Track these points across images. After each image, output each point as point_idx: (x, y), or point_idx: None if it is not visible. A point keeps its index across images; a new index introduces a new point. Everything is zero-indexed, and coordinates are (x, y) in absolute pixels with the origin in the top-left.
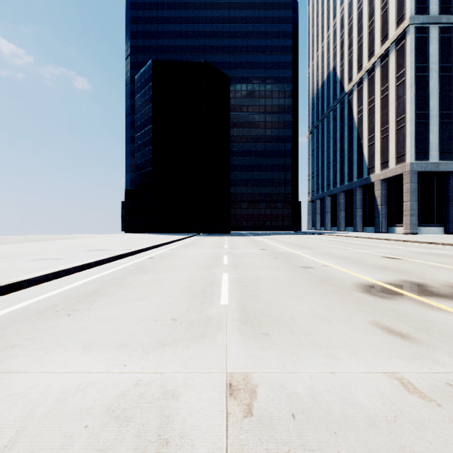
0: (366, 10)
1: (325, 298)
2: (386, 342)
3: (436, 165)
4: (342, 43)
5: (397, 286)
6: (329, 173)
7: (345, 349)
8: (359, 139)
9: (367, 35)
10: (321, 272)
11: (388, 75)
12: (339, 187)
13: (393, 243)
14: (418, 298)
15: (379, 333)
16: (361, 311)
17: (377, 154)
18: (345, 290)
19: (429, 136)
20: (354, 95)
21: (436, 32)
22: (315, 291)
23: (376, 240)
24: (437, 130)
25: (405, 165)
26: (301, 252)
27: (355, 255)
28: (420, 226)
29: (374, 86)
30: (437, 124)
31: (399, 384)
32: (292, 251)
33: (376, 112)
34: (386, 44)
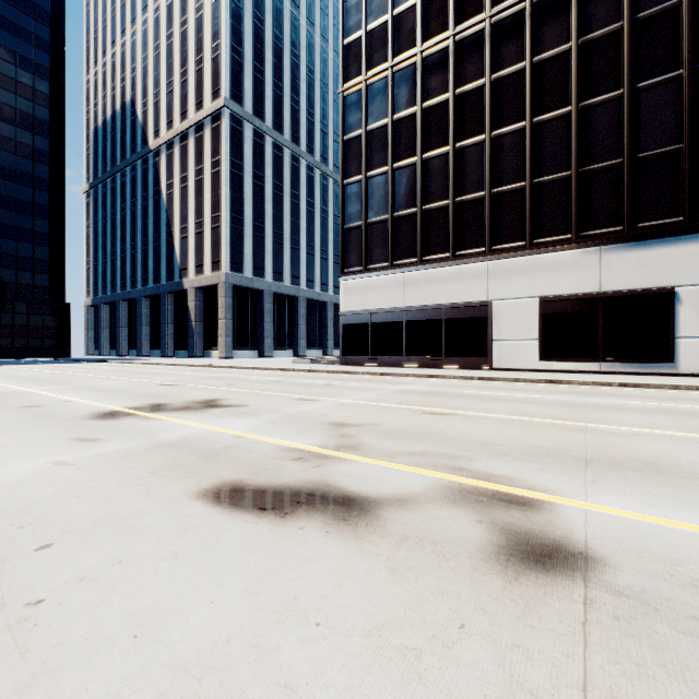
0: (178, 49)
1: (32, 431)
2: (71, 447)
3: (251, 280)
4: (146, 72)
5: (138, 409)
6: (125, 265)
7: (19, 459)
8: (170, 226)
9: (180, 85)
10: (53, 408)
11: (204, 155)
12: (141, 290)
13: (195, 369)
14: (145, 414)
15: (71, 443)
16: (69, 433)
17: (192, 253)
18: (70, 420)
19: (244, 247)
20: (162, 159)
21: (251, 132)
22: (22, 428)
23: (179, 367)
24: (251, 242)
25: (221, 274)
26: (41, 389)
27: (127, 386)
28: (236, 348)
29: (188, 160)
30: (252, 236)
31: (53, 464)
32: (23, 389)
33: (191, 197)
34: (201, 112)
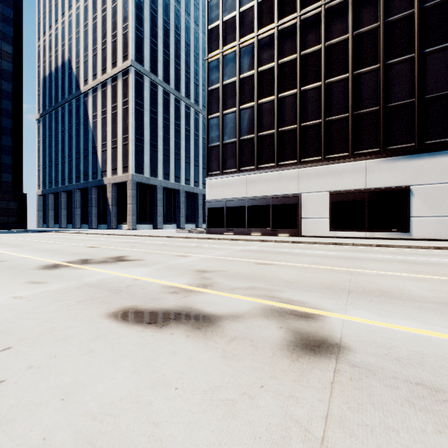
0: (100, 27)
1: None
2: (26, 287)
3: (148, 179)
4: (79, 41)
5: (71, 262)
6: (64, 168)
7: None
8: (95, 143)
9: (101, 51)
10: (14, 262)
11: (118, 97)
12: (75, 184)
13: (111, 237)
14: (76, 266)
15: (25, 285)
16: (24, 278)
17: (109, 161)
18: (25, 270)
19: (144, 157)
20: (90, 99)
21: (148, 83)
22: None
23: (101, 235)
24: (149, 154)
25: (129, 175)
26: (6, 250)
27: (65, 248)
28: (139, 223)
29: (106, 100)
30: (149, 150)
31: (13, 298)
32: None
33: (109, 124)
34: (115, 69)
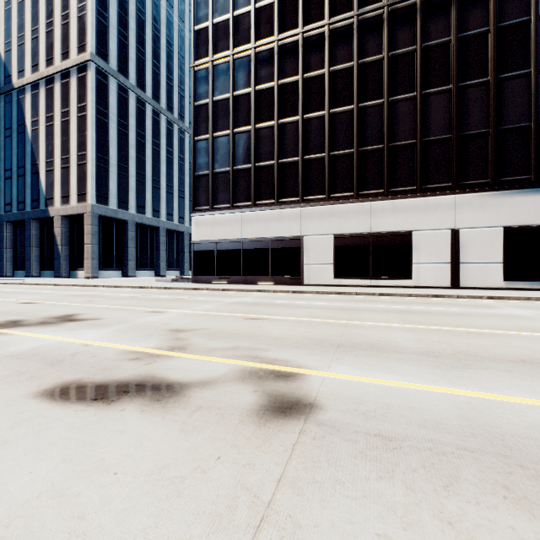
0: (44, 1)
1: None
2: None
3: (115, 212)
4: (10, 15)
5: None
6: None
7: None
8: (35, 159)
9: (46, 34)
10: None
11: (70, 99)
12: (4, 215)
13: (59, 288)
14: None
15: None
16: None
17: (58, 185)
18: None
19: (109, 183)
20: (27, 98)
21: (115, 86)
22: None
23: (43, 286)
24: (116, 179)
25: (87, 205)
26: None
27: None
28: (102, 269)
29: (53, 102)
30: (117, 174)
31: None
32: None
33: (57, 135)
34: (67, 62)
